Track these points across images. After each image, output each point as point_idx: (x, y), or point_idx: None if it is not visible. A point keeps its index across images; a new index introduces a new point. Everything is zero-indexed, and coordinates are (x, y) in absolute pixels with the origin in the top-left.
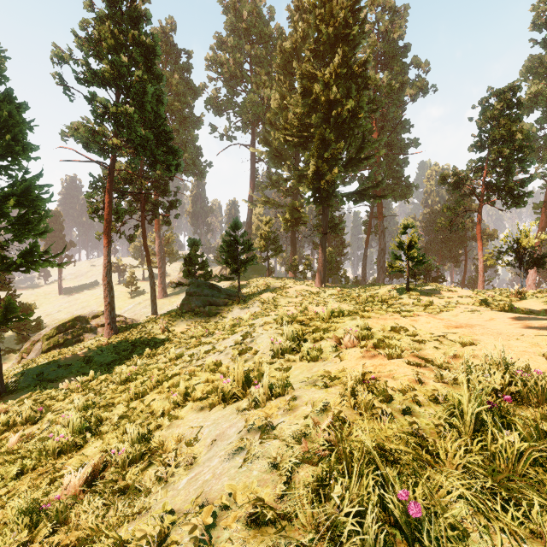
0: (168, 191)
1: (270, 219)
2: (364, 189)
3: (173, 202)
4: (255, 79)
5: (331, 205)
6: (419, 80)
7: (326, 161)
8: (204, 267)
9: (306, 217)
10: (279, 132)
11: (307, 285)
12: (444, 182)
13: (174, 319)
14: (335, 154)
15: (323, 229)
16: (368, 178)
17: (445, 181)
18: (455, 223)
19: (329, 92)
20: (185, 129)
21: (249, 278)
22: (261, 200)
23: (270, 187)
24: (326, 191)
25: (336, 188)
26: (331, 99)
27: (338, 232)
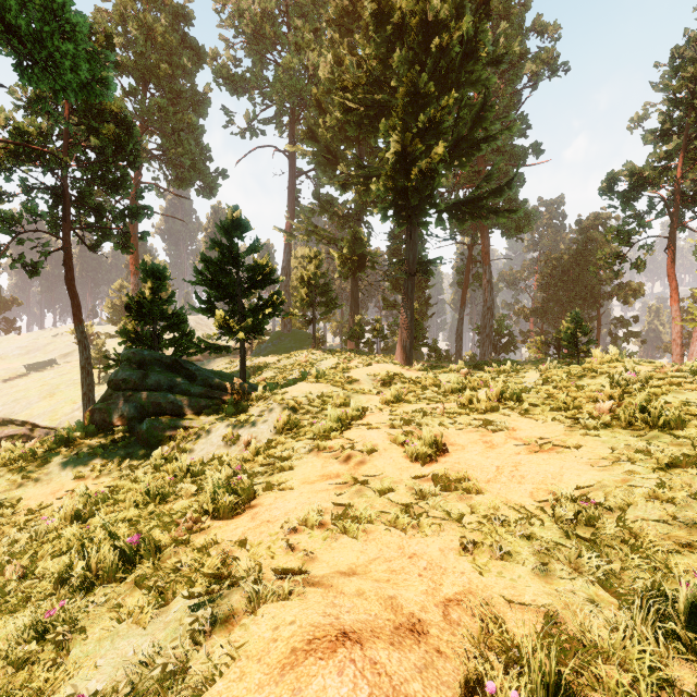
0: (123, 184)
1: (318, 252)
2: (480, 197)
3: (130, 206)
4: (294, 39)
5: (423, 223)
6: (545, 51)
7: (418, 137)
8: (177, 324)
9: (375, 254)
10: (333, 117)
11: (391, 361)
12: (611, 189)
13: (49, 455)
14: (437, 120)
15: (409, 266)
16: (489, 175)
17: (611, 189)
18: (626, 259)
19: (426, 7)
20: (181, 111)
21: (285, 352)
22: (305, 229)
23: (318, 211)
24: (417, 192)
25: (436, 187)
26: (429, 20)
27: (432, 274)
